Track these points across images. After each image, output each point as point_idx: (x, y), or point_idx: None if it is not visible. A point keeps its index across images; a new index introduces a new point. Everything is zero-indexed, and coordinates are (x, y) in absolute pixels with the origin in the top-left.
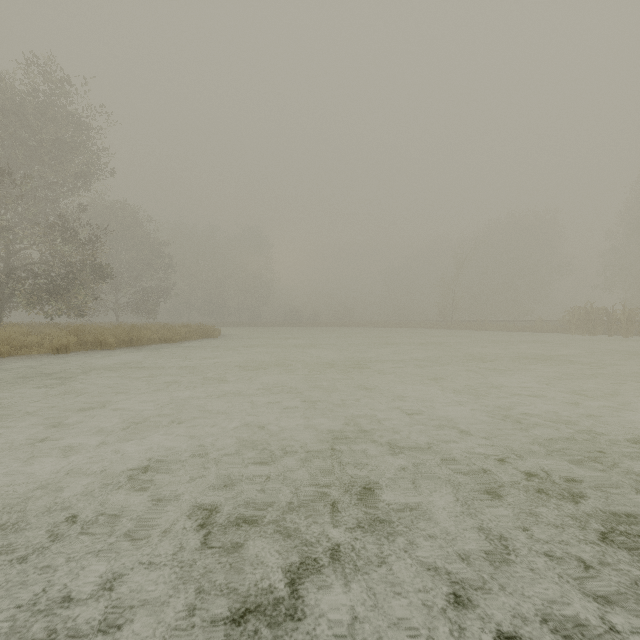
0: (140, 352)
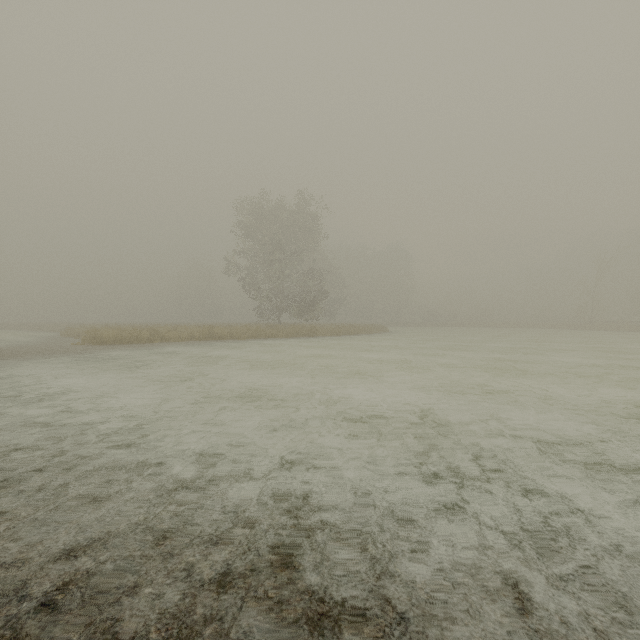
0: (367, 336)
